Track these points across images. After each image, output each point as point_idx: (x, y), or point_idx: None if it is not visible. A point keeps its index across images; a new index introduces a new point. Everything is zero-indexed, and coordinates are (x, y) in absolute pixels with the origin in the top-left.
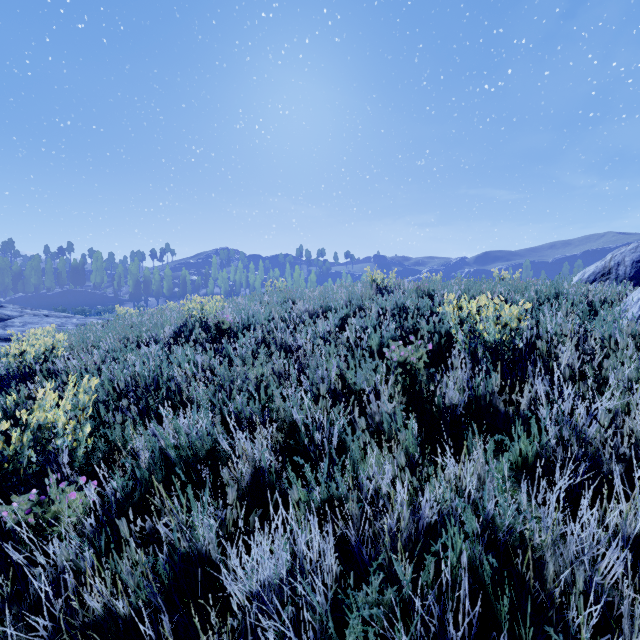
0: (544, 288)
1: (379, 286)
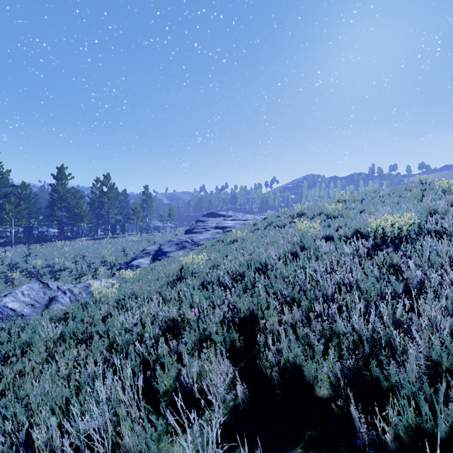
0: None
1: (422, 182)
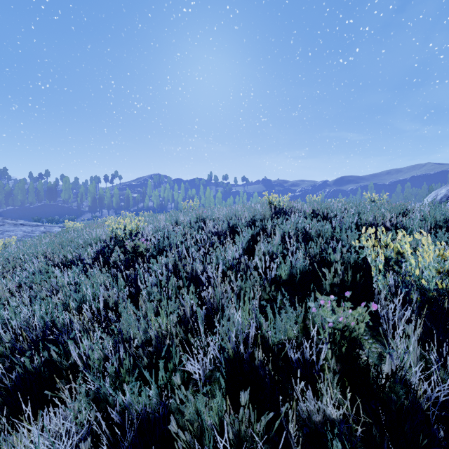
0: (430, 213)
1: (277, 208)
